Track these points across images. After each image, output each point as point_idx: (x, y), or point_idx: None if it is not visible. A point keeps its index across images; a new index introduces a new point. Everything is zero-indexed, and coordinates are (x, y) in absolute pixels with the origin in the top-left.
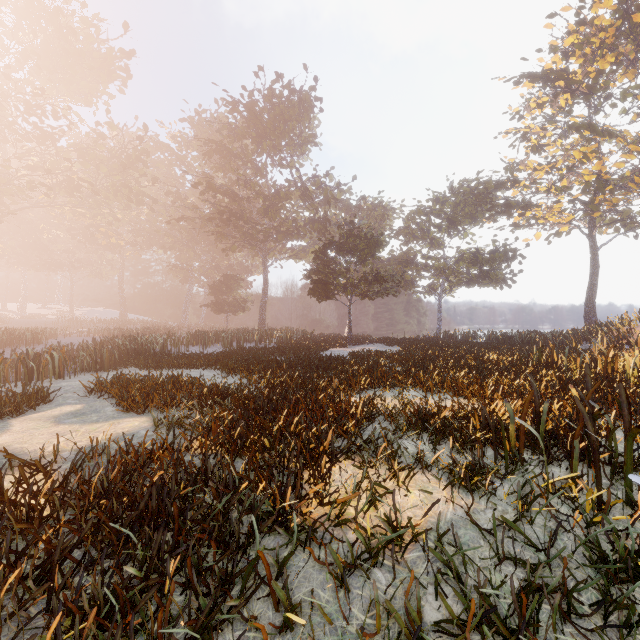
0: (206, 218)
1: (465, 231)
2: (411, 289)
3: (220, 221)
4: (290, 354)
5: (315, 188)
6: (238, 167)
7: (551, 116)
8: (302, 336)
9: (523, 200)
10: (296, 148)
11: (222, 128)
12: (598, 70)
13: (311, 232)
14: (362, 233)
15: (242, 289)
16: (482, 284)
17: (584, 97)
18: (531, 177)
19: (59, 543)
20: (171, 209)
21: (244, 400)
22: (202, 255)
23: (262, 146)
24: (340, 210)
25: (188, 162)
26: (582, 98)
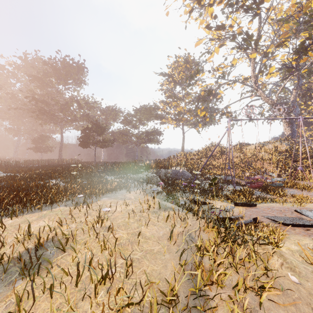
0: (31, 110)
1: (145, 123)
2: (127, 144)
3: (39, 113)
4: (68, 165)
5: (84, 103)
6: (48, 87)
7: (171, 88)
8: (77, 161)
9: (160, 115)
10: (76, 84)
11: (40, 71)
12: (181, 77)
13: (83, 120)
14: (100, 124)
15: (50, 141)
16: (150, 143)
17: (178, 84)
18: (163, 108)
19: (30, 175)
20: (8, 100)
21: (51, 170)
22: (26, 123)
23: (60, 83)
24: (97, 111)
25: (18, 77)
26: (178, 84)
